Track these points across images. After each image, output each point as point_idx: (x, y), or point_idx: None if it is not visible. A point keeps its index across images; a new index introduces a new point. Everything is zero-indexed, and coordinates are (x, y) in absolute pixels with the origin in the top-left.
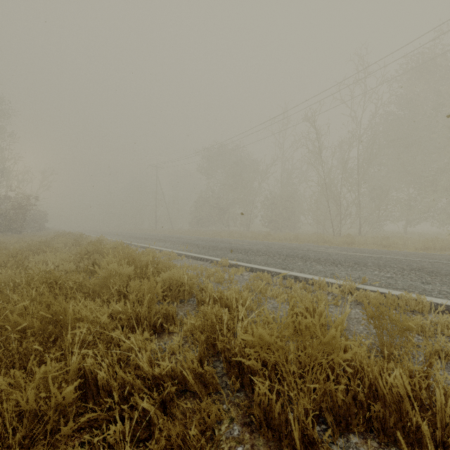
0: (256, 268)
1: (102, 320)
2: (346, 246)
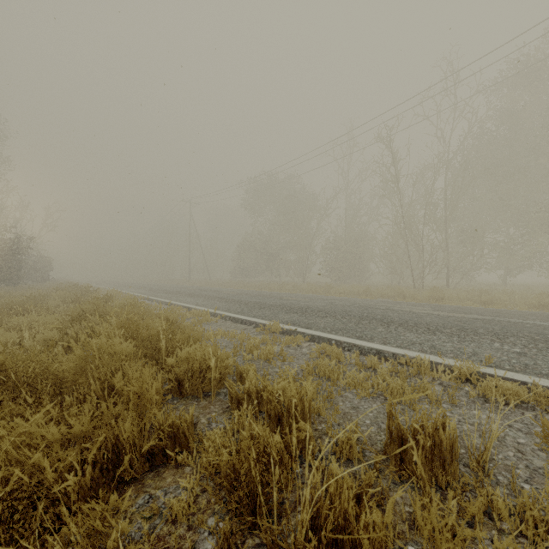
0: (319, 336)
1: (35, 462)
2: (434, 302)
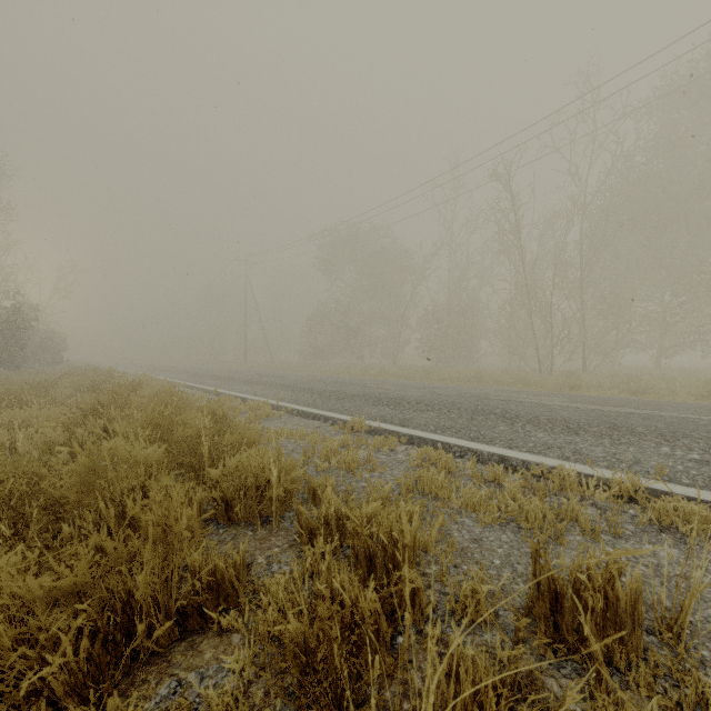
0: (419, 437)
1: None
2: (568, 391)
